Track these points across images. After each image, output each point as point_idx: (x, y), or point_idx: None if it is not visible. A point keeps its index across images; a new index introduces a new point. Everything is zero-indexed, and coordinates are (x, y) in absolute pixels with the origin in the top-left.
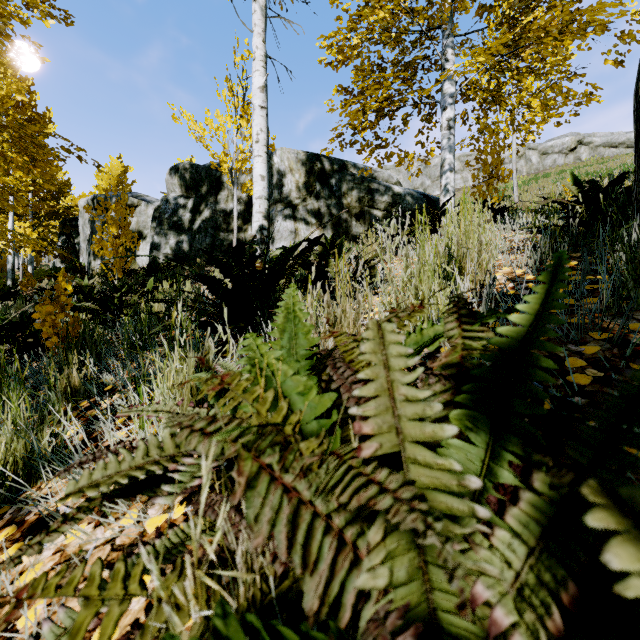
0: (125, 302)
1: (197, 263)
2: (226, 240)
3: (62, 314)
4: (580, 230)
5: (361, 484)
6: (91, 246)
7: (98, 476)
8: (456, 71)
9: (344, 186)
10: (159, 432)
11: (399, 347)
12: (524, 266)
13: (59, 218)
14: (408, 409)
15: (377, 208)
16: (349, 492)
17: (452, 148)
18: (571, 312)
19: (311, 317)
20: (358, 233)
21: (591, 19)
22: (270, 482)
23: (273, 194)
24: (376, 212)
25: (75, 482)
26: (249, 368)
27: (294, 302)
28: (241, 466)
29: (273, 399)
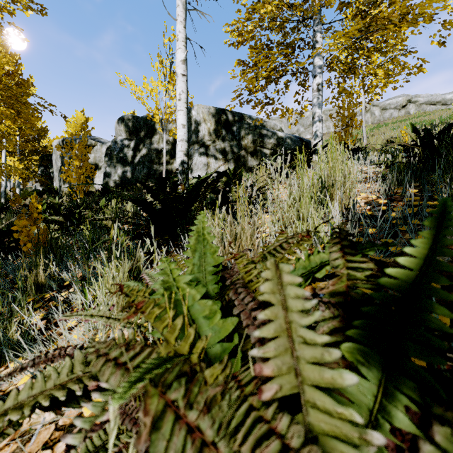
0: (83, 216)
1: (137, 187)
2: (158, 170)
3: (34, 226)
4: (418, 166)
5: (262, 434)
6: (60, 175)
7: (24, 397)
8: (323, 49)
9: (242, 132)
10: (98, 326)
11: (296, 288)
12: (376, 192)
13: (39, 154)
14: (306, 352)
15: (266, 148)
16: (251, 442)
17: (320, 105)
18: (416, 230)
19: (218, 233)
20: (252, 165)
21: (421, 11)
22: (174, 422)
23: (192, 137)
24: (265, 150)
25: (2, 404)
26: (163, 292)
27: (203, 226)
28: (147, 404)
29: (181, 326)
